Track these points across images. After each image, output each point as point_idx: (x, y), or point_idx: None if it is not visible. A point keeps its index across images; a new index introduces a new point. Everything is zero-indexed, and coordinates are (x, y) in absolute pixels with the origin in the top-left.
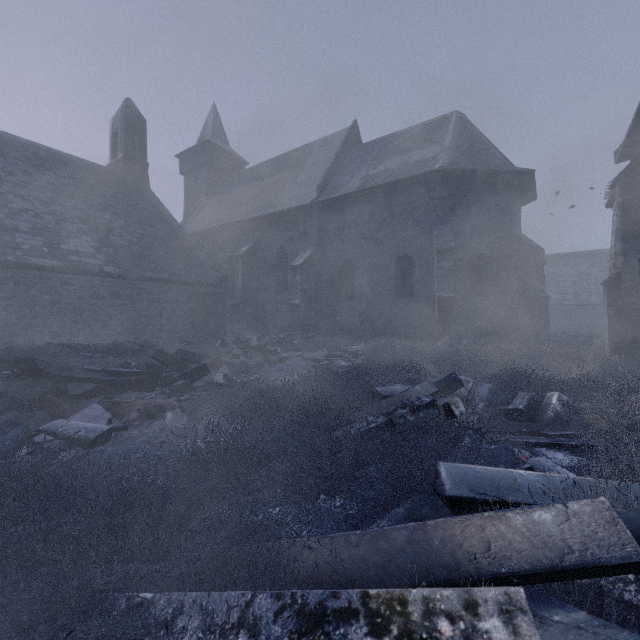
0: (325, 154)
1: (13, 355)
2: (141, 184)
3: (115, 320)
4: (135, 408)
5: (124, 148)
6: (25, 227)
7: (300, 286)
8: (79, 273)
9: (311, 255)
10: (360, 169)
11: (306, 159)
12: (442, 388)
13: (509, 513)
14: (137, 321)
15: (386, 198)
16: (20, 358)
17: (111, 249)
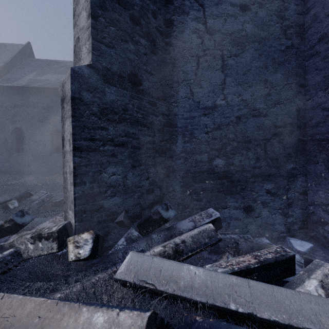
0: (3, 55)
1: None
2: None
3: None
4: None
5: None
6: None
7: None
8: None
9: None
10: (29, 73)
11: None
12: (19, 197)
13: None
14: None
15: (45, 96)
16: None
17: None
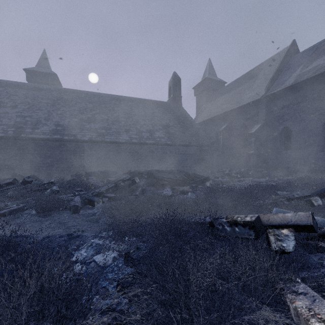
0: (271, 67)
1: (144, 172)
2: (179, 106)
3: (170, 162)
4: (179, 190)
5: (173, 92)
6: (144, 130)
7: (253, 143)
8: (159, 145)
9: (261, 126)
10: (296, 70)
11: (259, 73)
12: (316, 194)
13: (278, 213)
14: (178, 162)
15: (315, 84)
16: (149, 172)
17: (169, 134)
